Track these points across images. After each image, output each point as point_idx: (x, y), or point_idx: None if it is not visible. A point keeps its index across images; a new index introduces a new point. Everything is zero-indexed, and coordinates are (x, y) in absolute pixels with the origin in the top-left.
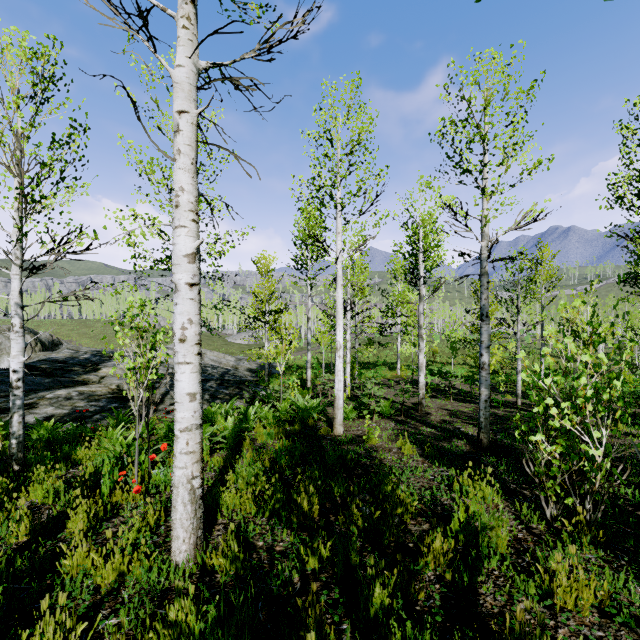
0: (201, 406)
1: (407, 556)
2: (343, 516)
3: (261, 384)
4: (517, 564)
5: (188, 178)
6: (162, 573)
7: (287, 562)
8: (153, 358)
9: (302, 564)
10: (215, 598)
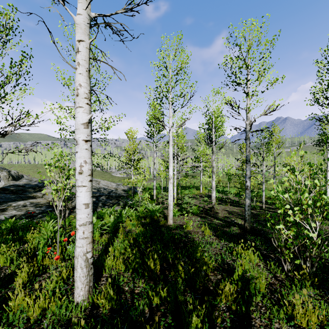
0: (92, 211)
1: (209, 295)
2: (173, 271)
3: (129, 197)
4: (271, 299)
5: (84, 79)
6: (68, 308)
7: (141, 300)
8: (68, 184)
9: (150, 301)
10: (99, 324)
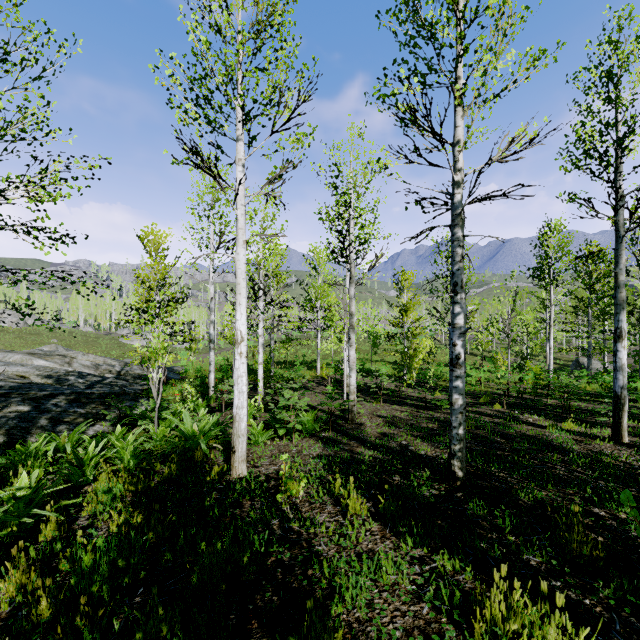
0: None
1: None
2: None
3: (150, 394)
4: None
5: None
6: None
7: None
8: None
9: None
10: None
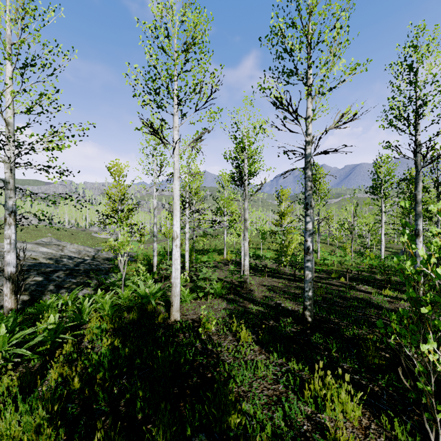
0: None
1: None
2: None
3: (114, 270)
4: None
5: None
6: None
7: None
8: None
9: None
10: None
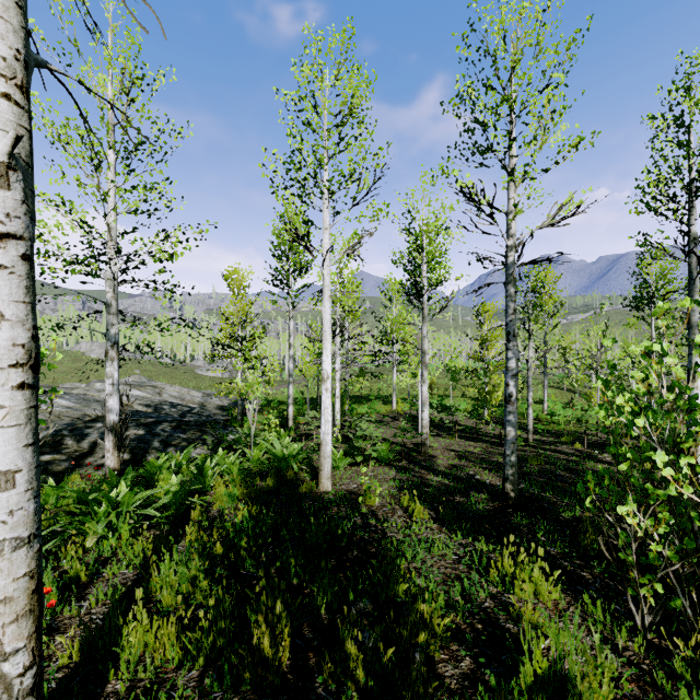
0: (32, 496)
1: None
2: (331, 654)
3: (233, 424)
4: None
5: None
6: None
7: None
8: None
9: None
10: None
